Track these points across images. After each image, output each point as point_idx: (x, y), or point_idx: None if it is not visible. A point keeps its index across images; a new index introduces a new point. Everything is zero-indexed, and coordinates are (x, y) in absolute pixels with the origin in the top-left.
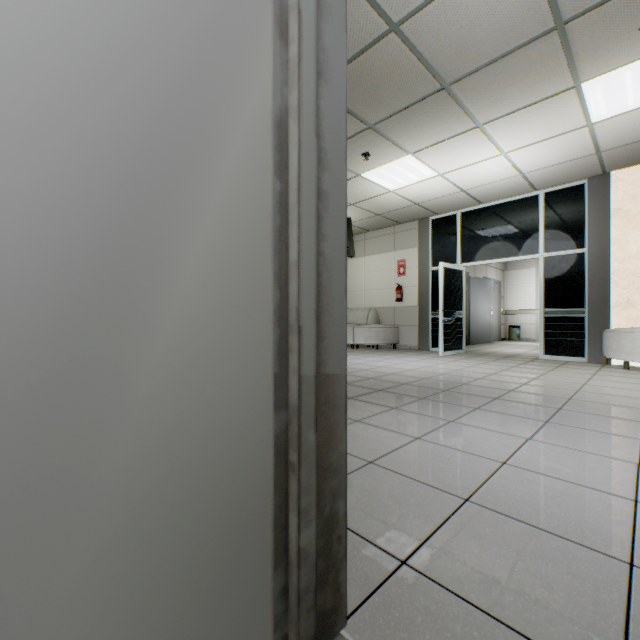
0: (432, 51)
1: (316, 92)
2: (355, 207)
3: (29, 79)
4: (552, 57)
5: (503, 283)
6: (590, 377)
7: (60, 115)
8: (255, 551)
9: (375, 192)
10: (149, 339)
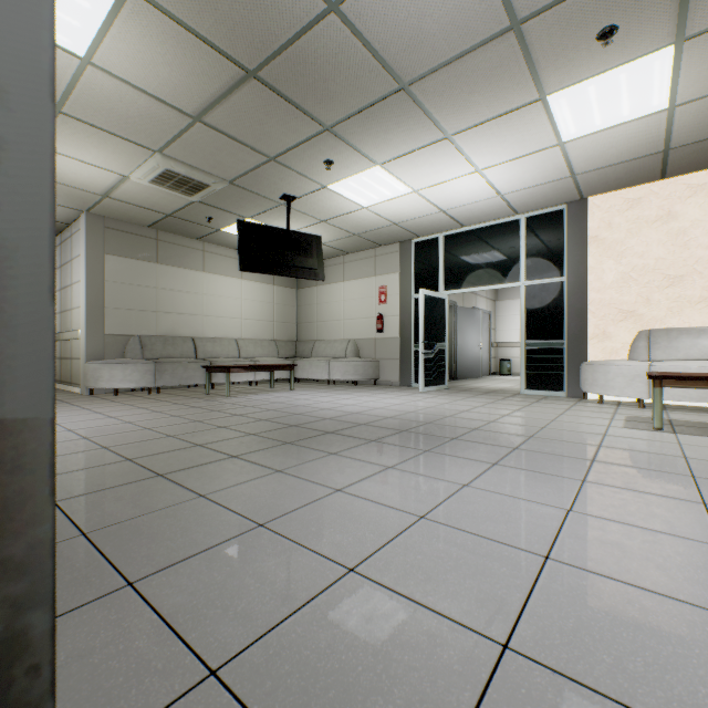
0: (382, 41)
1: None
2: (328, 225)
3: None
4: (513, 62)
5: (494, 314)
6: (562, 412)
7: None
8: None
9: (347, 208)
10: None
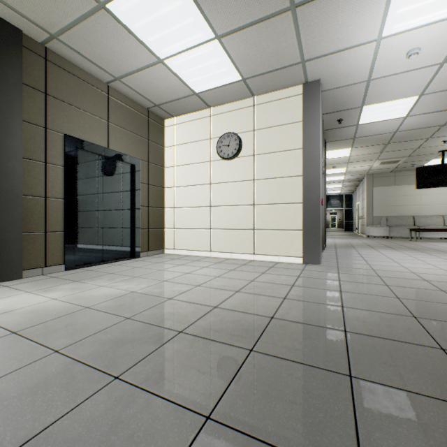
0: (418, 127)
1: None
2: None
3: None
4: None
5: None
6: None
7: None
8: None
9: None
10: None
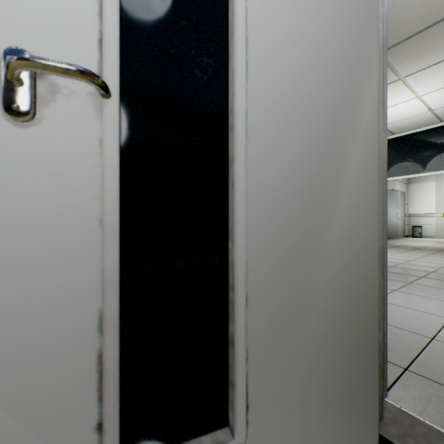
0: None
1: (382, 85)
2: None
3: (296, 101)
4: None
5: (407, 193)
6: None
7: (305, 116)
8: (371, 337)
9: None
10: (333, 222)
